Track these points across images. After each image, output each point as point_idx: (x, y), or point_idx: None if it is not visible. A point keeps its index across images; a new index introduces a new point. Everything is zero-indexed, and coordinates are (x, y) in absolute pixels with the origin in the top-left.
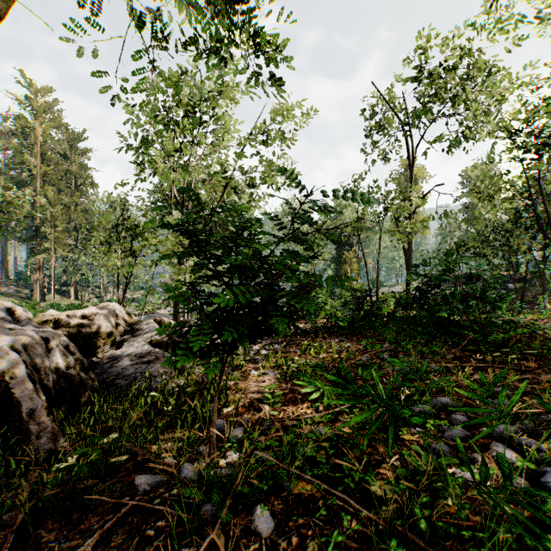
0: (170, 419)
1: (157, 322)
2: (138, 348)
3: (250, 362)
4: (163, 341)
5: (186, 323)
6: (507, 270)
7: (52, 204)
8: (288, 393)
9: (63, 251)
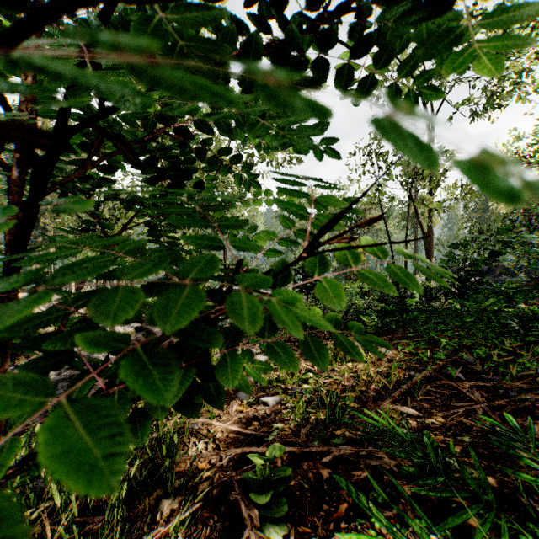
0: (43, 532)
1: None
2: None
3: None
4: None
5: None
6: (536, 259)
7: (52, 195)
8: (301, 457)
9: None
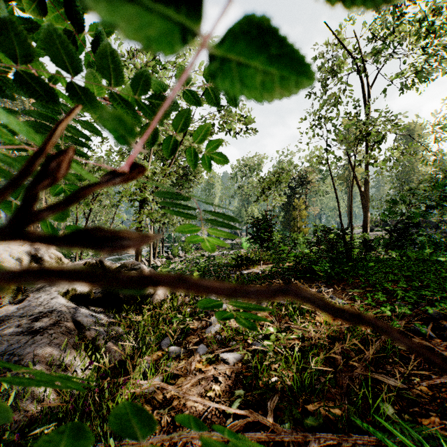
0: None
1: (88, 265)
2: (42, 303)
3: (200, 321)
4: (84, 291)
5: (128, 266)
6: None
7: None
8: (271, 444)
9: (52, 201)
